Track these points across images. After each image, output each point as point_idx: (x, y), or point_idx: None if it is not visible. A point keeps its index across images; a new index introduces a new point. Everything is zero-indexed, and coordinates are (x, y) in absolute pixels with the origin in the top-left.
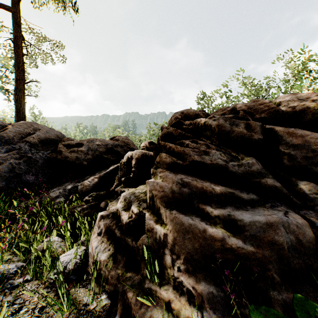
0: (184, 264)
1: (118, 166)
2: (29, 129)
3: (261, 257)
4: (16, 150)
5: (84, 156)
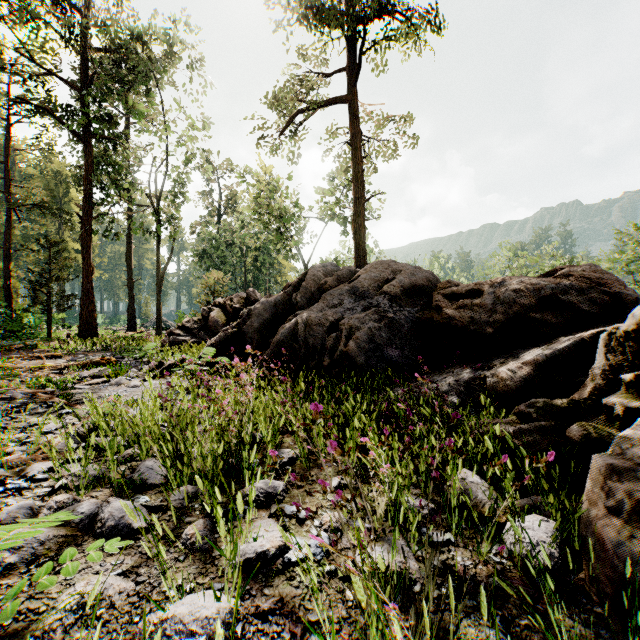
0: None
1: (581, 341)
2: (386, 273)
3: None
4: (373, 307)
5: (486, 315)
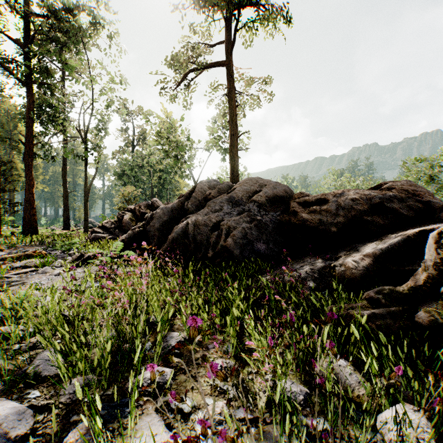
0: None
1: (407, 238)
2: (255, 187)
3: None
4: (245, 212)
5: (331, 218)
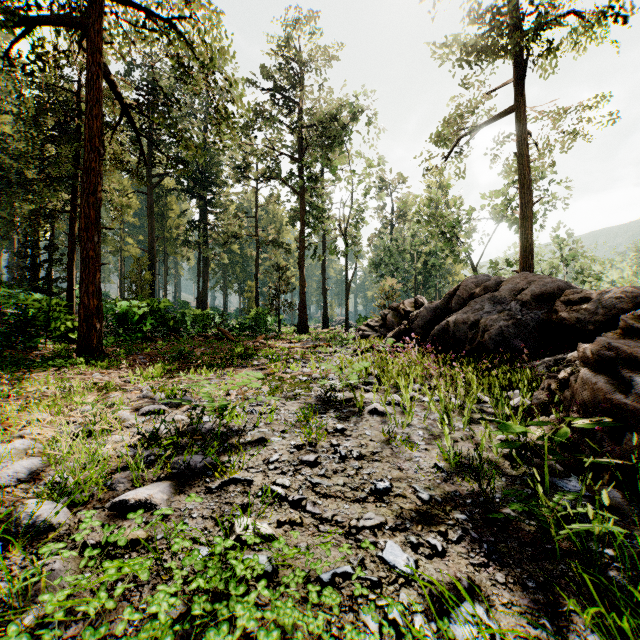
0: (576, 407)
1: None
2: (522, 284)
3: (632, 409)
4: (505, 311)
5: (588, 317)
